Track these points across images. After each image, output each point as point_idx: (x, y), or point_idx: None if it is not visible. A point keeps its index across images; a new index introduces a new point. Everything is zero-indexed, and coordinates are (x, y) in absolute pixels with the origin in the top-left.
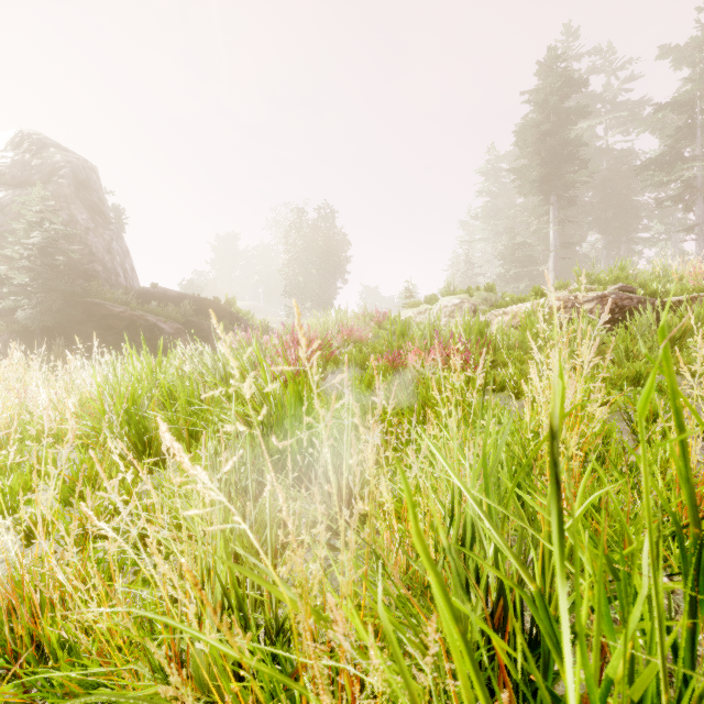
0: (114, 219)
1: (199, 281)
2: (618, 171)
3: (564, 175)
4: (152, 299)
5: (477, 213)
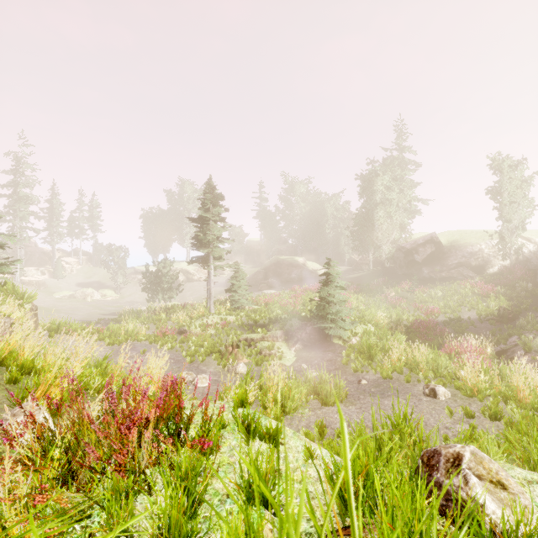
0: None
1: None
2: None
3: None
4: None
5: None
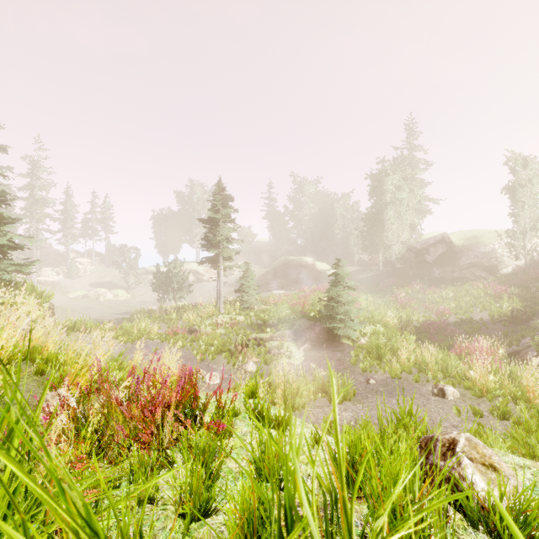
0: None
1: None
2: None
3: None
4: None
5: None
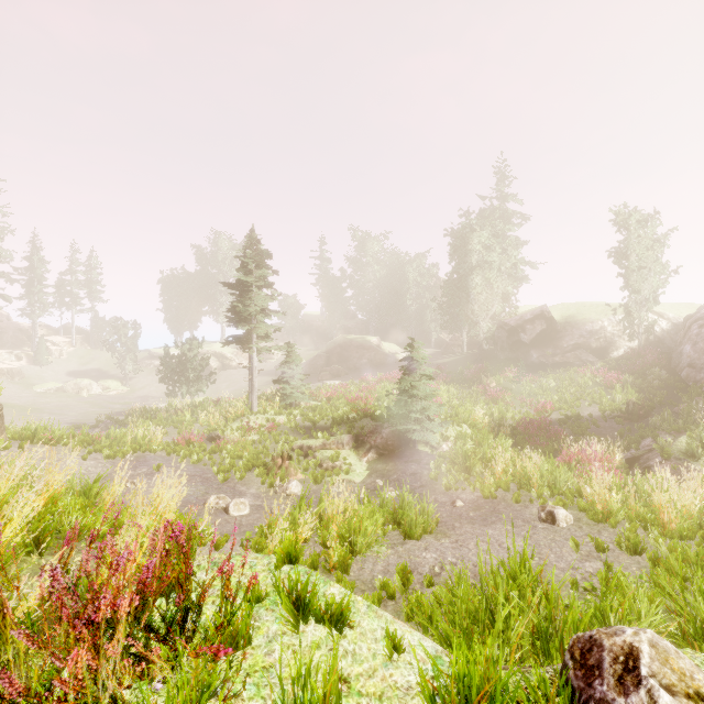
0: None
1: None
2: None
3: None
4: None
5: None
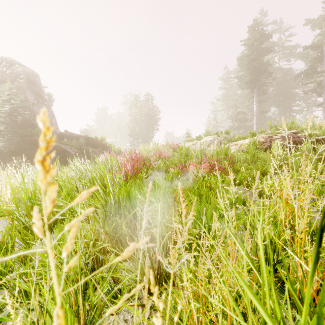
0: (48, 99)
1: (89, 129)
2: (285, 78)
3: (261, 79)
4: (65, 137)
5: (219, 98)
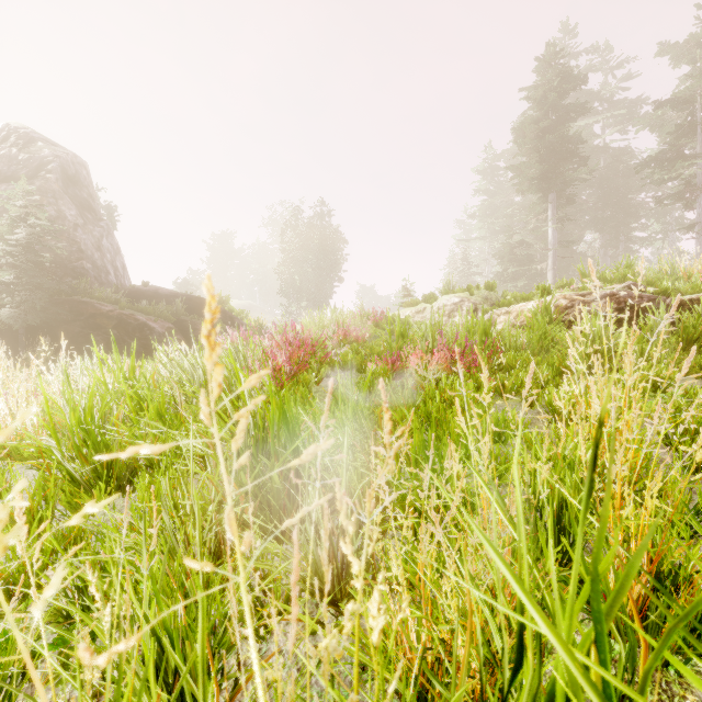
0: (106, 216)
1: (194, 279)
2: (616, 169)
3: (564, 172)
4: (143, 298)
5: (474, 212)
